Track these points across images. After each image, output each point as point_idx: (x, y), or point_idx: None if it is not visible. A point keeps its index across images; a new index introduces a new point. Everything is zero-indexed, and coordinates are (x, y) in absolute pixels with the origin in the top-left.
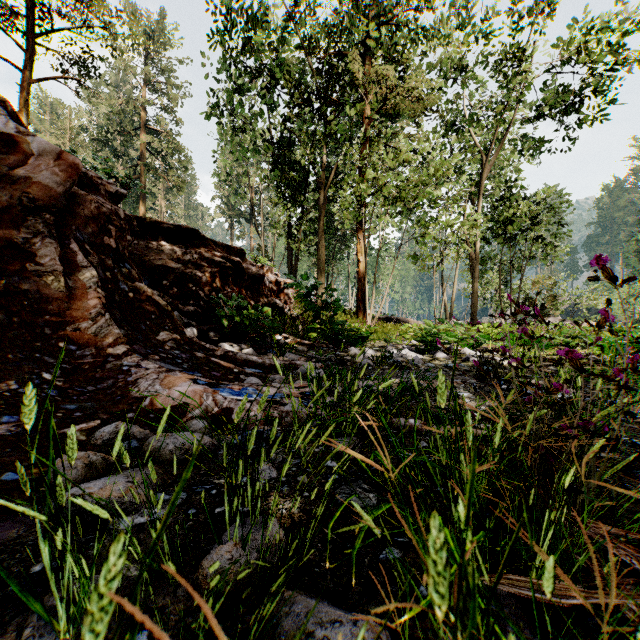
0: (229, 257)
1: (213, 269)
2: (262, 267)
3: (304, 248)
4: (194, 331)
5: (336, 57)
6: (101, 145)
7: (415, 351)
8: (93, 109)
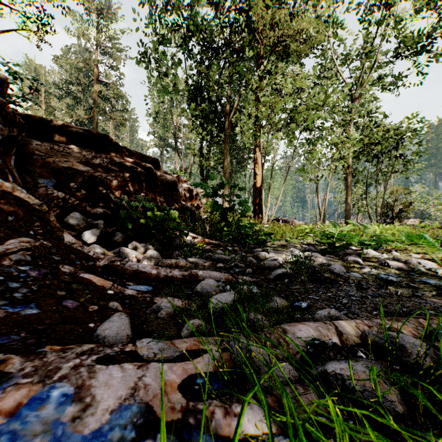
0: (140, 163)
1: (125, 174)
2: (177, 177)
3: (213, 164)
4: (95, 233)
5: (238, 12)
6: (69, 96)
7: (317, 252)
8: (63, 71)
